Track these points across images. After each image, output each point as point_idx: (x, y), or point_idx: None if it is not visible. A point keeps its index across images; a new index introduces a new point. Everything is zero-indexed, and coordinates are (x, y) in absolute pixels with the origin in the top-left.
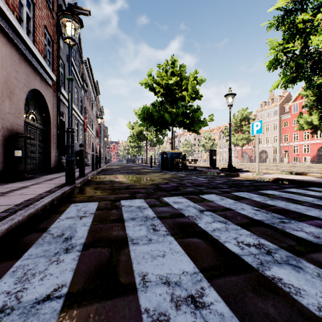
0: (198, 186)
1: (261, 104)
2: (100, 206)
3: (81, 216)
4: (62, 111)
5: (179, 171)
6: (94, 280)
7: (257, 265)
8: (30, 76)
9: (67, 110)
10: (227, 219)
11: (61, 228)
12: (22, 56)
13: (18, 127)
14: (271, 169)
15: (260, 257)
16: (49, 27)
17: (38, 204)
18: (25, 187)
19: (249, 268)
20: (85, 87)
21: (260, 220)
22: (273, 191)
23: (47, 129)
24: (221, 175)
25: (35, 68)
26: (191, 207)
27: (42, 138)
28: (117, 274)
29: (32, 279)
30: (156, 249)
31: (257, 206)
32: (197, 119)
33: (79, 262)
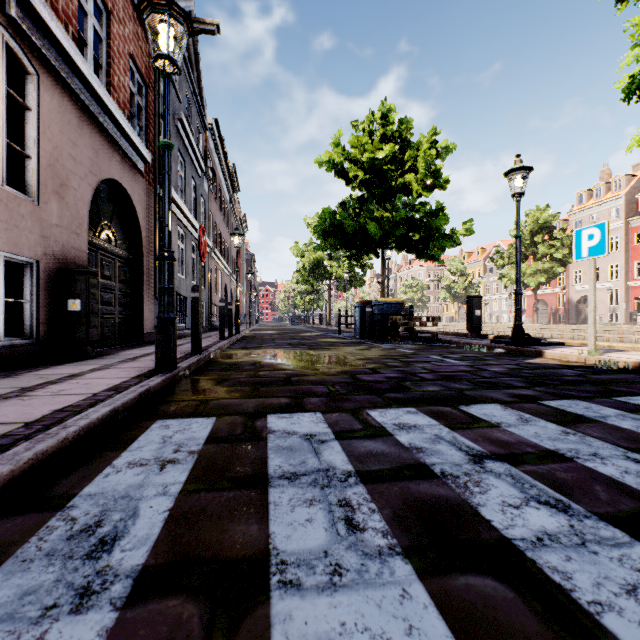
0: (450, 380)
1: (581, 197)
2: (219, 429)
3: (166, 459)
4: None
5: (400, 342)
6: None
7: None
8: (102, 153)
9: (176, 222)
10: (563, 493)
11: (103, 500)
12: (85, 113)
13: (76, 254)
14: (606, 338)
15: None
16: (138, 59)
17: (72, 425)
18: (75, 376)
19: None
20: (211, 176)
21: None
22: None
23: (135, 258)
24: (496, 352)
25: (111, 137)
26: (445, 443)
27: (126, 275)
28: None
29: None
30: (358, 625)
31: (638, 448)
32: (438, 232)
33: None
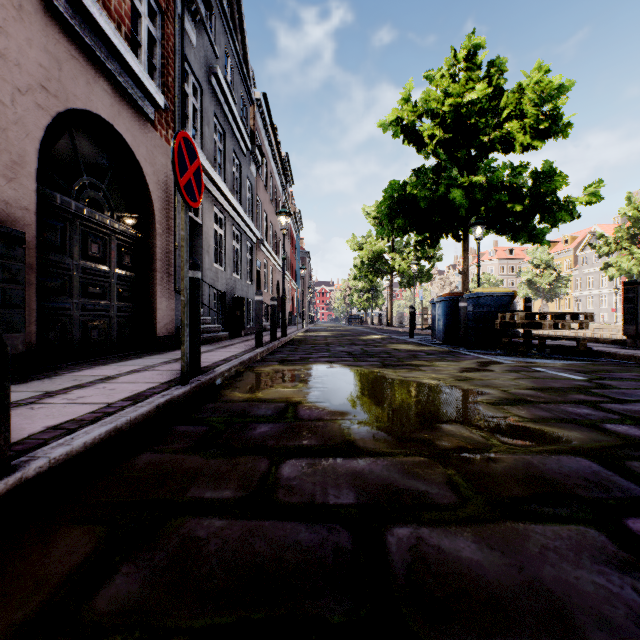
0: None
1: None
2: None
3: None
4: None
5: (522, 353)
6: None
7: None
8: (71, 68)
9: (210, 200)
10: None
11: None
12: None
13: (6, 210)
14: None
15: None
16: None
17: None
18: None
19: None
20: (259, 157)
21: None
22: None
23: (146, 238)
24: None
25: (90, 50)
26: None
27: (132, 259)
28: None
29: None
30: None
31: None
32: (550, 200)
33: None
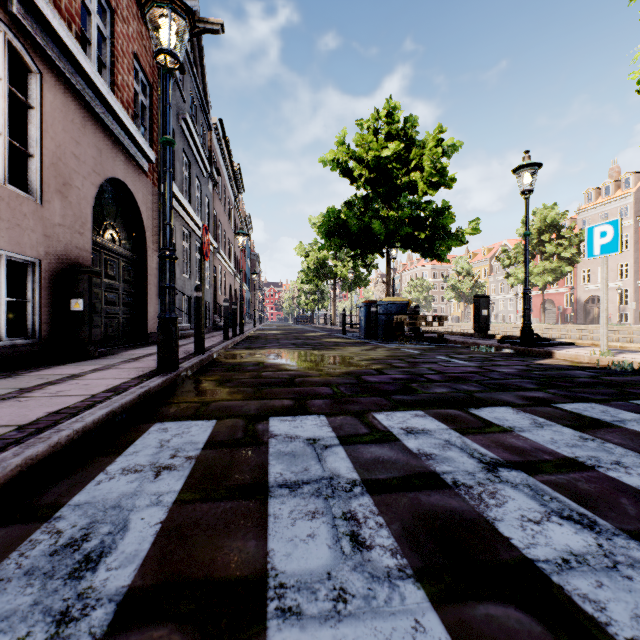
0: (458, 381)
1: (589, 195)
2: (218, 432)
3: (162, 465)
4: None
5: (406, 342)
6: None
7: None
8: (105, 152)
9: (180, 222)
10: (587, 506)
11: (93, 511)
12: (88, 112)
13: (80, 253)
14: (615, 338)
15: None
16: (142, 58)
17: (66, 428)
18: (76, 376)
19: None
20: (216, 176)
21: None
22: None
23: (139, 258)
24: (504, 353)
25: (114, 136)
26: (456, 450)
27: (130, 275)
28: None
29: None
30: None
31: None
32: (444, 231)
33: None
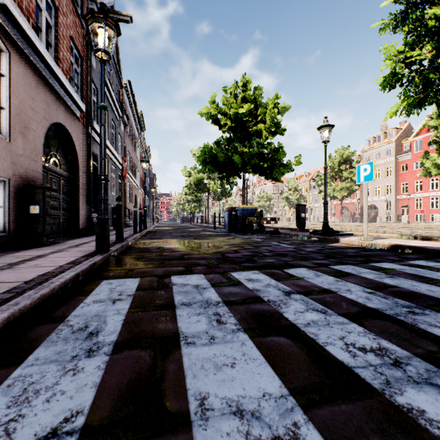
0: (281, 256)
1: (369, 141)
2: (143, 284)
3: (115, 298)
4: (94, 153)
5: (254, 234)
6: (126, 405)
7: (381, 385)
8: (52, 105)
9: None
10: (326, 306)
11: (85, 317)
12: (40, 78)
13: (35, 174)
14: (383, 231)
15: (385, 372)
16: (76, 40)
17: (56, 281)
18: (42, 256)
19: (369, 391)
20: (126, 120)
21: (378, 309)
22: (391, 265)
23: (74, 177)
24: (312, 240)
25: (58, 94)
26: (272, 287)
27: (67, 189)
28: (162, 396)
29: (34, 401)
30: (221, 354)
31: (370, 287)
32: (279, 163)
33: (105, 373)
